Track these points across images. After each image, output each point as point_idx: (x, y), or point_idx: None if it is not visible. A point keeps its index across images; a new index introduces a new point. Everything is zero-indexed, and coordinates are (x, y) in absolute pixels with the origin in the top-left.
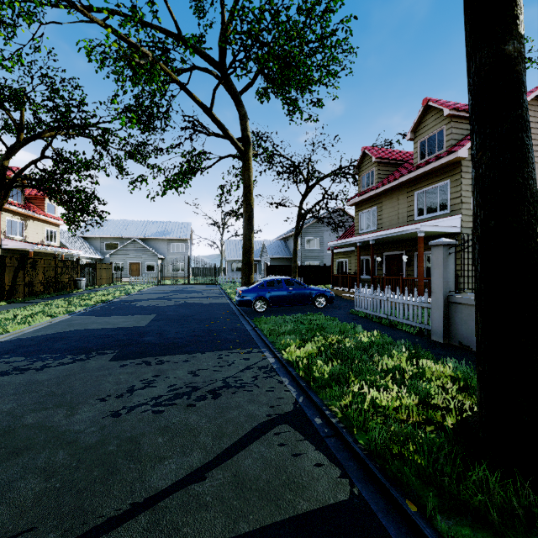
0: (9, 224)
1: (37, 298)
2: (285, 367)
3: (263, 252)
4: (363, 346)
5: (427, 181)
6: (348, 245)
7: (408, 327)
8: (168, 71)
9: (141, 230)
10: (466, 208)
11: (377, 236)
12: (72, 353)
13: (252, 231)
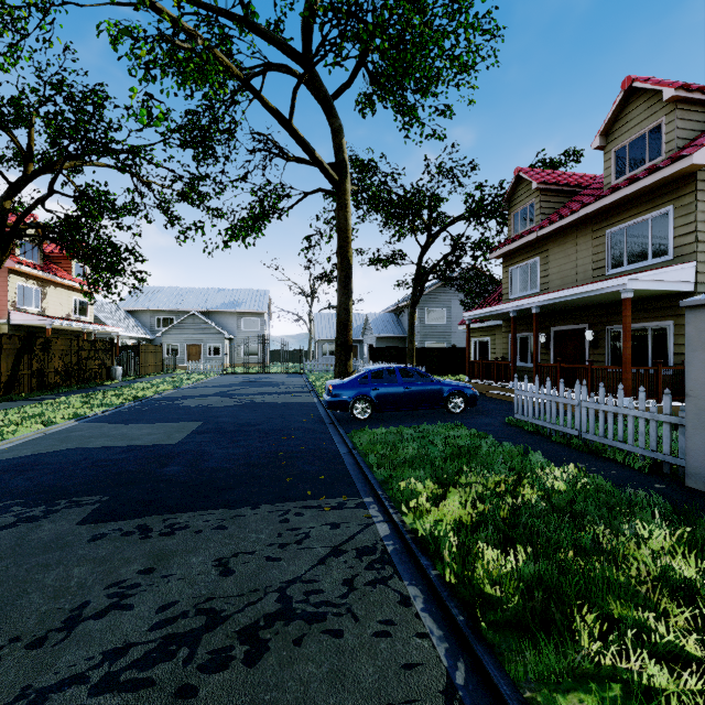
0: (21, 291)
1: (49, 392)
2: (411, 552)
3: (366, 329)
4: (564, 504)
5: (629, 212)
6: (494, 316)
7: (630, 457)
8: (227, 62)
9: (203, 301)
10: (704, 250)
11: (544, 301)
12: (27, 501)
13: (350, 297)
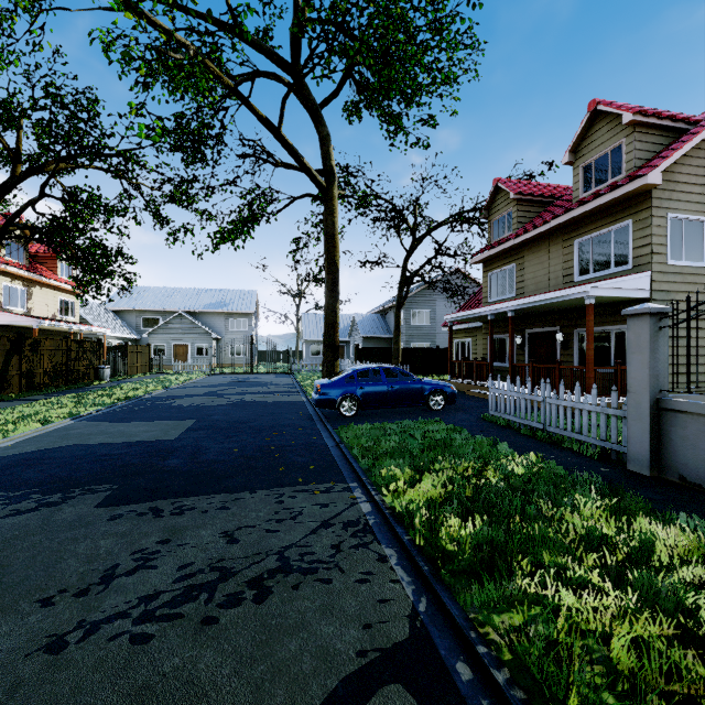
0: (7, 291)
1: (38, 393)
2: (389, 524)
3: (353, 330)
4: (520, 484)
5: (595, 224)
6: (474, 318)
7: (584, 446)
8: (218, 71)
9: (190, 301)
10: (658, 261)
11: (519, 305)
12: (43, 490)
13: (337, 300)
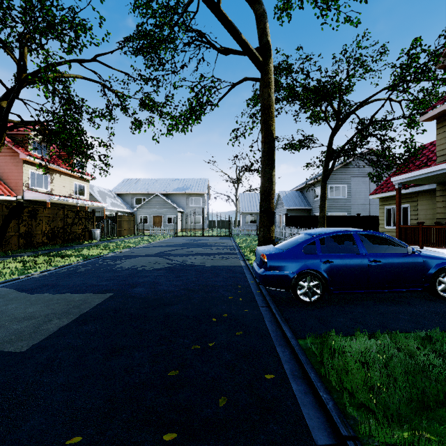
0: (33, 176)
1: (32, 250)
2: None
3: (278, 204)
4: None
5: None
6: (438, 176)
7: None
8: None
9: (164, 186)
10: None
11: None
12: None
13: (273, 168)
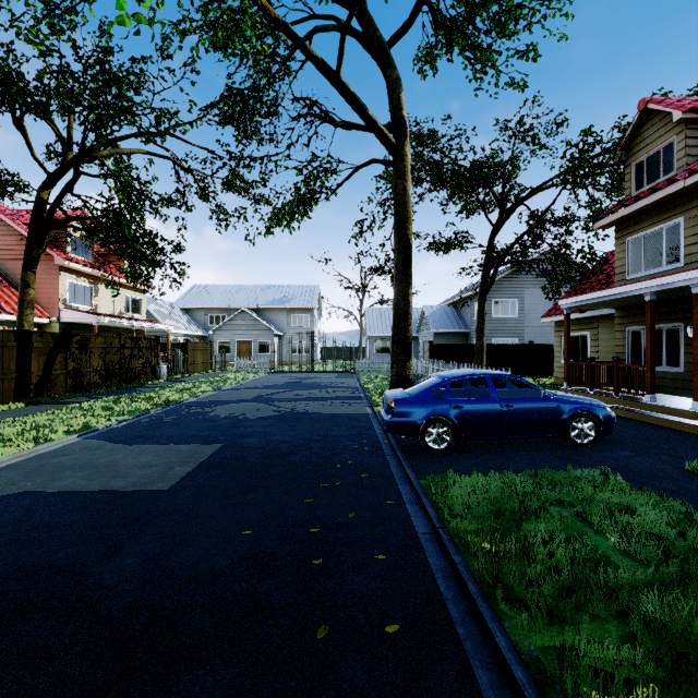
0: (72, 288)
1: (84, 394)
2: None
3: (422, 325)
4: None
5: None
6: (609, 302)
7: None
8: (262, 1)
9: (254, 298)
10: None
11: None
12: None
13: (410, 284)
